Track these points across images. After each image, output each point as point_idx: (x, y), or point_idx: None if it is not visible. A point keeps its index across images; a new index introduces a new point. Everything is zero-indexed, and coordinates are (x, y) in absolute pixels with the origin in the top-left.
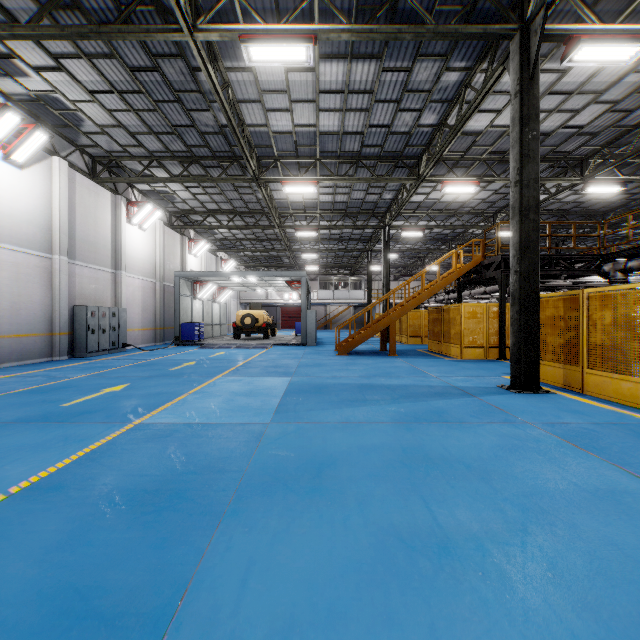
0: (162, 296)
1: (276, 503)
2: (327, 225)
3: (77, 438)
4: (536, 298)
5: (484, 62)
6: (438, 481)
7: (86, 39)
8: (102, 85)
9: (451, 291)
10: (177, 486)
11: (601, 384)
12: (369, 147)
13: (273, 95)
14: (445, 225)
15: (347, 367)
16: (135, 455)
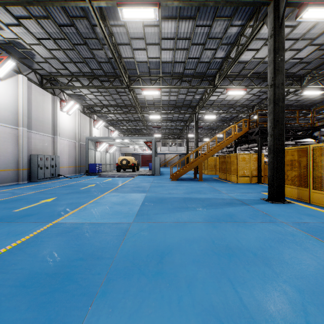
0: (79, 149)
1: (132, 285)
2: (165, 112)
3: (16, 233)
4: (283, 150)
5: (251, 21)
6: (238, 266)
7: (31, 5)
8: (44, 35)
9: (230, 147)
10: (69, 270)
11: (320, 198)
12: (188, 70)
13: (136, 40)
14: (227, 112)
15: (176, 187)
16: (48, 245)
